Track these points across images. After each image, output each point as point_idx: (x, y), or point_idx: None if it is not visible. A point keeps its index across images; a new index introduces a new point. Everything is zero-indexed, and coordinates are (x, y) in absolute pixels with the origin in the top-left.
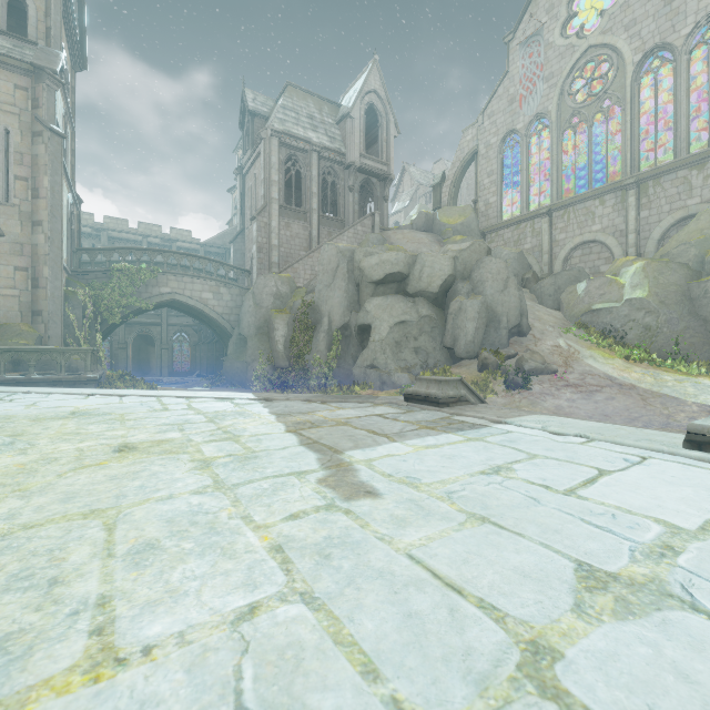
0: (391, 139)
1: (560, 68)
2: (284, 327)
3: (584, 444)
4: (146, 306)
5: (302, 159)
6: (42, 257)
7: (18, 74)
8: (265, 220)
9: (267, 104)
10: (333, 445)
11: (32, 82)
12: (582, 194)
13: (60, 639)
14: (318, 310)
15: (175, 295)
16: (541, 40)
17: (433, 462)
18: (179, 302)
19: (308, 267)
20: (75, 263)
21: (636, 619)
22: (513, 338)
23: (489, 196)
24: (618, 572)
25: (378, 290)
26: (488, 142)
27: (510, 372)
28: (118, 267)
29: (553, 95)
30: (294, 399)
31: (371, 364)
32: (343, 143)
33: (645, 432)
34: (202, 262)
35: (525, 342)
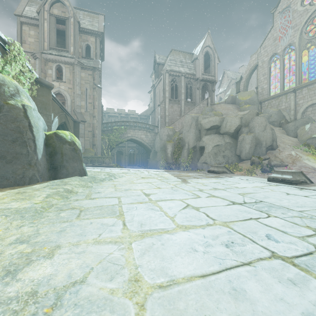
0: (215, 65)
1: (300, 21)
2: (171, 148)
3: (244, 180)
4: (123, 141)
5: (177, 79)
6: (95, 127)
7: (89, 70)
8: (163, 105)
9: (164, 59)
10: (184, 178)
11: (93, 72)
12: (312, 81)
13: (154, 187)
14: (184, 140)
15: (132, 137)
16: (290, 9)
17: (204, 181)
18: (133, 139)
19: (180, 123)
20: (102, 127)
21: (216, 190)
22: (268, 151)
23: (263, 85)
24: (219, 189)
25: (208, 132)
26: (263, 60)
27: (264, 165)
28: (115, 128)
29: (296, 35)
30: (175, 171)
31: (204, 162)
32: (194, 70)
33: (266, 179)
34: (141, 124)
35: (274, 152)
